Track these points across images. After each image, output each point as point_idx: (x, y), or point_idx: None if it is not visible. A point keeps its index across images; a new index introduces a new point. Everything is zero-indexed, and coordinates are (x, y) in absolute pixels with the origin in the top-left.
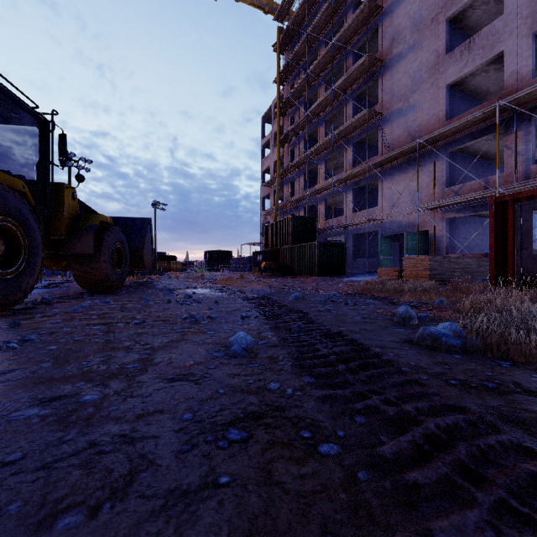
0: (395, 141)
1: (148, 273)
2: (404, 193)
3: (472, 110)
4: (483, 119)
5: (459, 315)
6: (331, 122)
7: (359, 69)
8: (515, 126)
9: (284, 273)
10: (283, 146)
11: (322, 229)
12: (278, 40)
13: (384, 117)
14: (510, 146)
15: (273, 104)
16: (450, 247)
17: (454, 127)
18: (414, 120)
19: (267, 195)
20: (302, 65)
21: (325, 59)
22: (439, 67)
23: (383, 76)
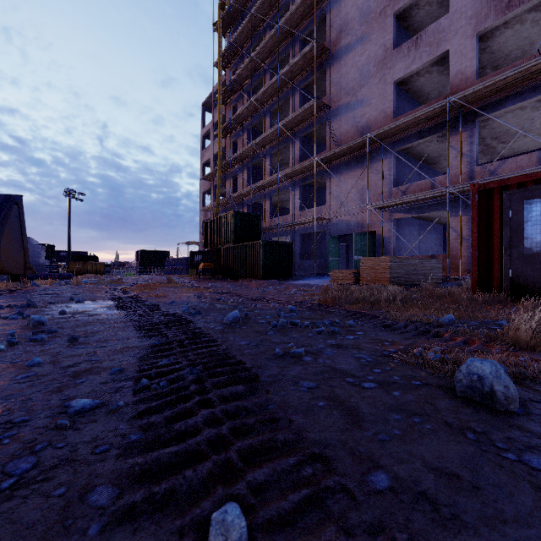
0: (343, 136)
1: (43, 277)
2: (353, 191)
3: (419, 108)
4: (431, 117)
5: (531, 358)
6: (276, 114)
7: (307, 56)
8: (461, 126)
9: (225, 276)
10: (225, 137)
11: (268, 228)
12: (220, 18)
13: (332, 110)
14: (455, 147)
15: (215, 90)
16: (396, 249)
17: (404, 123)
18: (363, 115)
19: (207, 191)
20: (246, 50)
21: (270, 43)
22: (387, 62)
23: (330, 68)
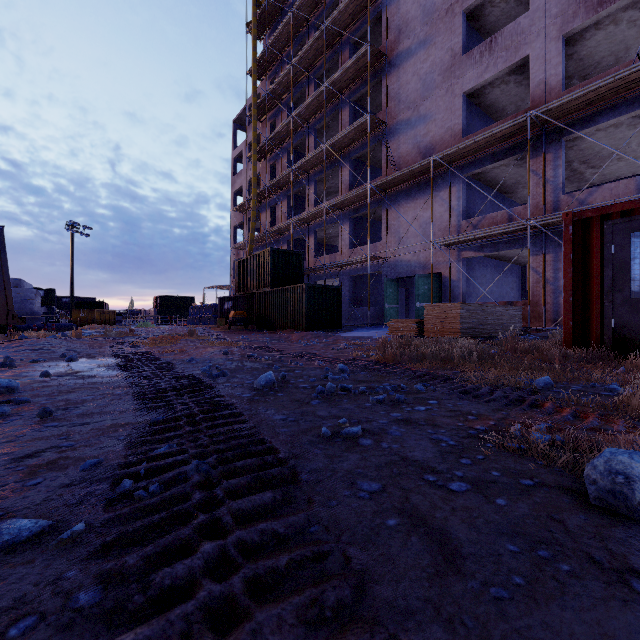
0: (402, 159)
1: (36, 328)
2: (414, 225)
3: (494, 125)
4: (509, 135)
5: None
6: (322, 133)
7: (359, 63)
8: (544, 146)
9: (260, 327)
10: (260, 159)
11: (312, 269)
12: (254, 17)
13: (389, 128)
14: (537, 171)
15: (248, 104)
16: (466, 294)
17: (475, 142)
18: (426, 134)
19: (240, 224)
20: (286, 56)
21: (315, 47)
22: (455, 70)
23: (387, 77)
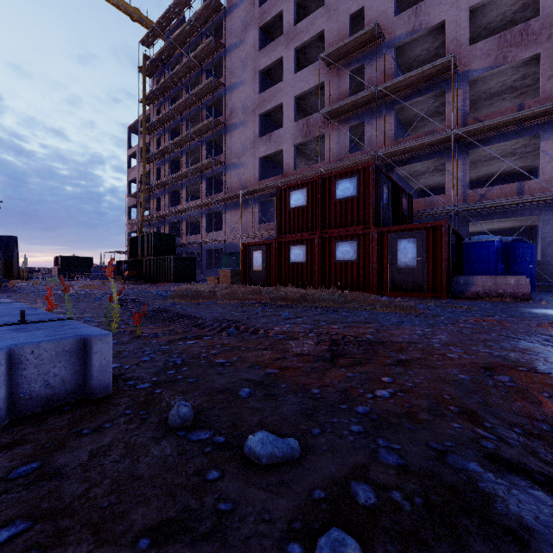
0: (233, 185)
1: None
2: (238, 223)
3: (271, 178)
4: (274, 187)
5: None
6: (192, 153)
7: (209, 124)
8: None
9: (146, 281)
10: (149, 163)
11: (182, 244)
12: (144, 67)
13: (227, 165)
14: None
15: (140, 119)
16: None
17: (259, 188)
18: (244, 174)
19: (134, 205)
20: (167, 96)
21: (185, 103)
22: (256, 144)
23: (226, 135)
